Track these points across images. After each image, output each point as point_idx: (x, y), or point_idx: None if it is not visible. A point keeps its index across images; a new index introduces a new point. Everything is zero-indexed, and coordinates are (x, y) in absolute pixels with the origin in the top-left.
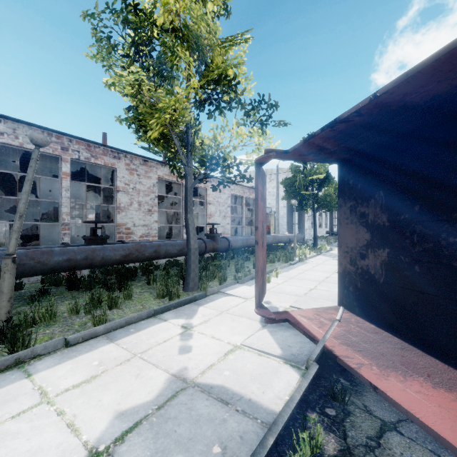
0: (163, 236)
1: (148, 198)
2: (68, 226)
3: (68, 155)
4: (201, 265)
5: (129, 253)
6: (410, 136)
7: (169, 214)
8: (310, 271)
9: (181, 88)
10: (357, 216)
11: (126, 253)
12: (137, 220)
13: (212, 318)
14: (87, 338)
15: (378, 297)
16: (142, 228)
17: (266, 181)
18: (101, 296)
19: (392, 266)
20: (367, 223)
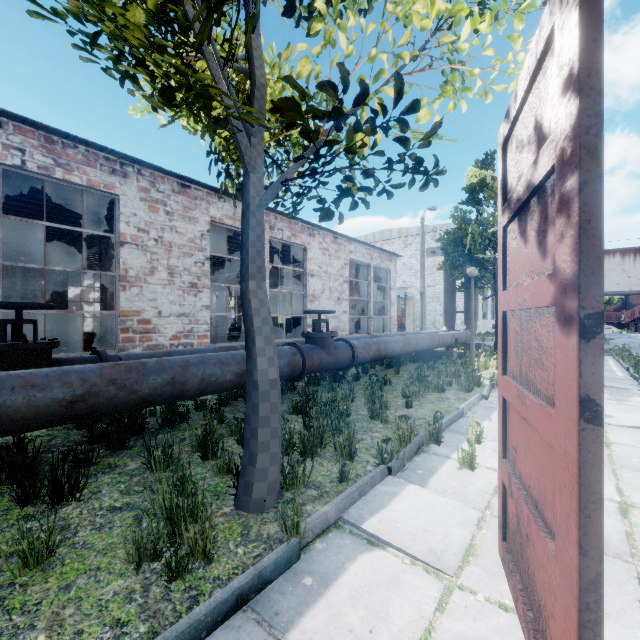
0: (225, 335)
1: (189, 260)
2: None
3: None
4: (292, 401)
5: (85, 393)
6: None
7: None
8: None
9: None
10: None
11: (74, 394)
12: (166, 304)
13: None
14: None
15: None
16: (177, 320)
17: (399, 247)
18: None
19: None
20: None
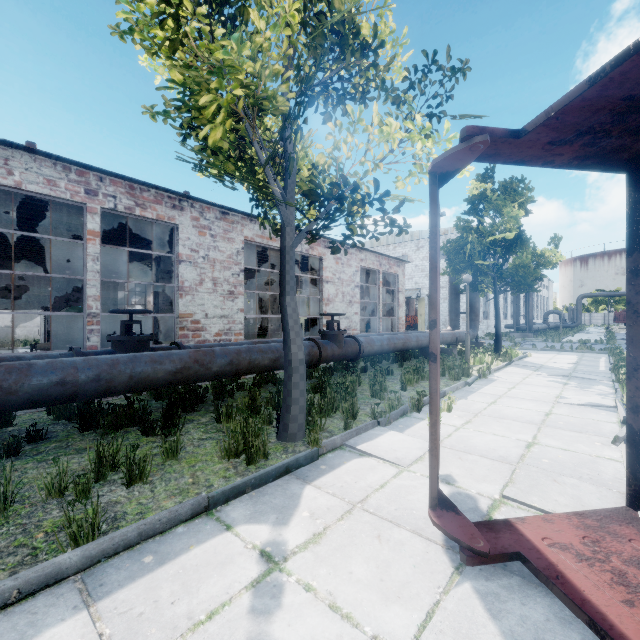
0: (254, 333)
1: (228, 272)
2: (97, 317)
3: (98, 202)
4: (311, 383)
5: (182, 368)
6: None
7: (268, 300)
8: (508, 399)
9: (264, 17)
10: None
11: (177, 368)
12: (211, 308)
13: (331, 527)
14: (33, 589)
15: None
16: (219, 320)
17: (412, 250)
18: (119, 454)
19: None
20: None
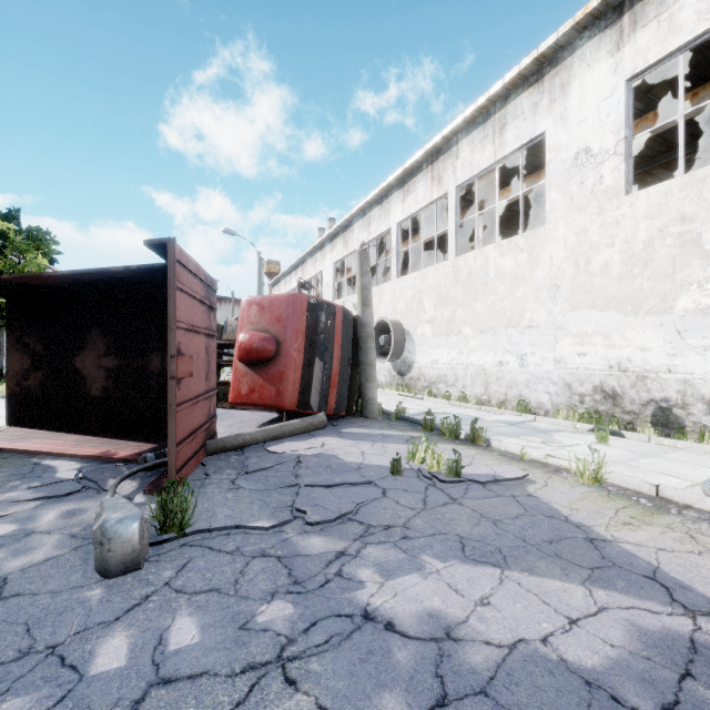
0: None
1: None
2: None
3: None
4: None
5: None
6: (55, 293)
7: None
8: None
9: None
10: (22, 345)
11: None
12: None
13: None
14: None
15: (37, 408)
16: None
17: None
18: None
19: (45, 383)
20: (30, 351)
